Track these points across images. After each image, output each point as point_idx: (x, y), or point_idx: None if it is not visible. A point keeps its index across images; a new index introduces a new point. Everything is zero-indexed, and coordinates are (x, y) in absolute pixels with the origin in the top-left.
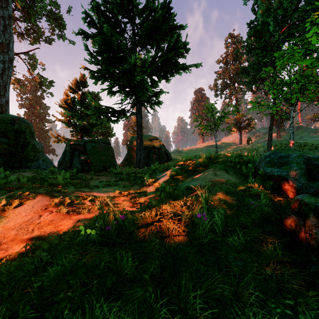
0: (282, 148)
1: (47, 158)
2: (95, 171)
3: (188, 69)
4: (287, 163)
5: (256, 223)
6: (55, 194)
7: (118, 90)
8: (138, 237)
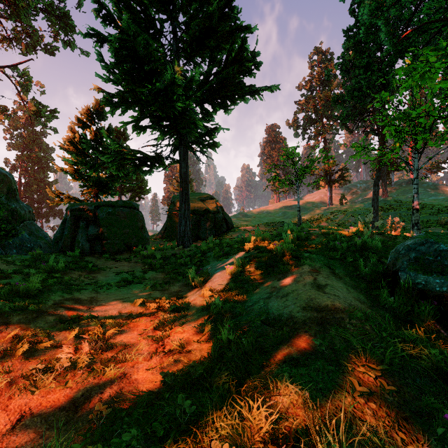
0: (436, 233)
1: (39, 230)
2: (112, 252)
3: (259, 93)
4: None
5: None
6: (13, 317)
7: (150, 125)
8: None
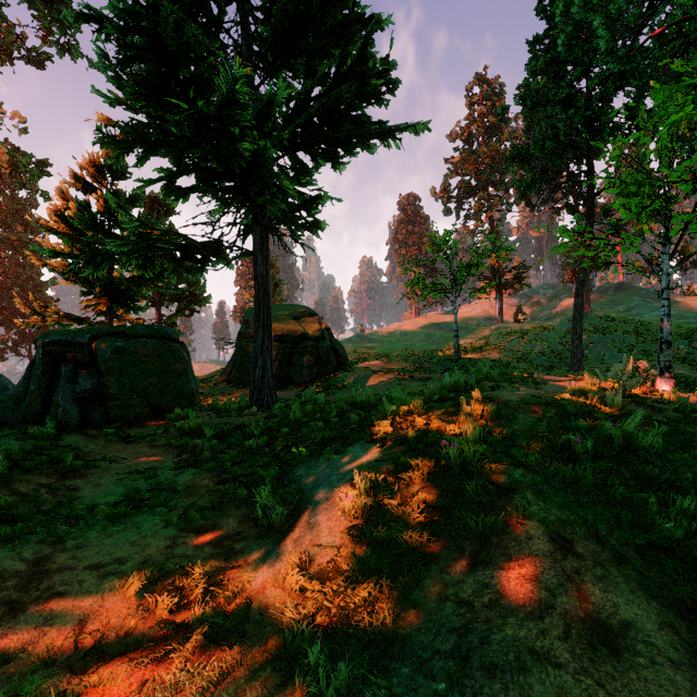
0: None
1: None
2: (124, 422)
3: (394, 136)
4: None
5: None
6: None
7: (196, 187)
8: None
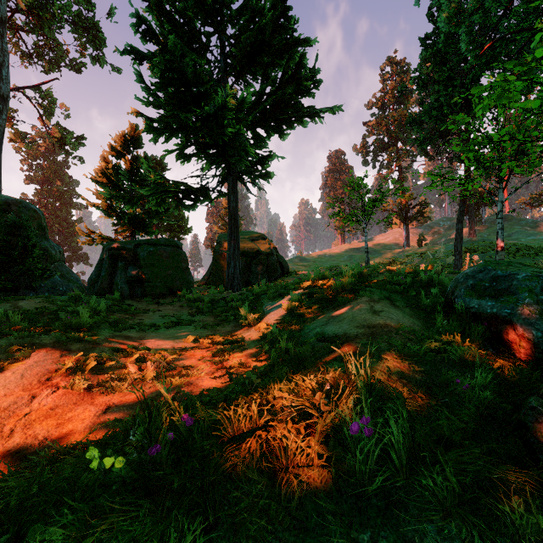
0: (496, 261)
1: (70, 273)
2: (154, 295)
3: (319, 115)
4: (510, 290)
5: (472, 429)
6: (72, 345)
7: (195, 153)
8: (221, 469)
